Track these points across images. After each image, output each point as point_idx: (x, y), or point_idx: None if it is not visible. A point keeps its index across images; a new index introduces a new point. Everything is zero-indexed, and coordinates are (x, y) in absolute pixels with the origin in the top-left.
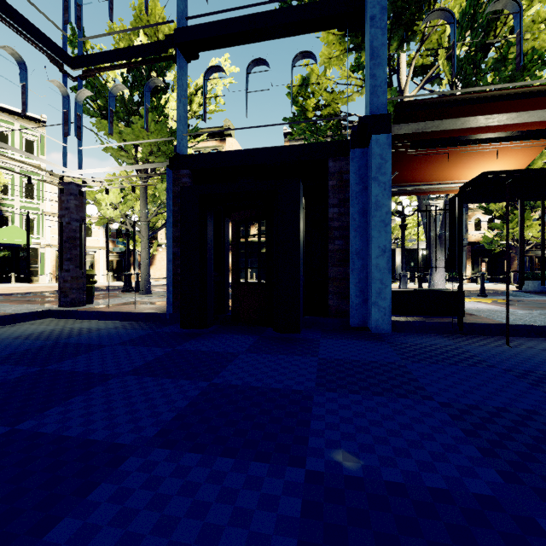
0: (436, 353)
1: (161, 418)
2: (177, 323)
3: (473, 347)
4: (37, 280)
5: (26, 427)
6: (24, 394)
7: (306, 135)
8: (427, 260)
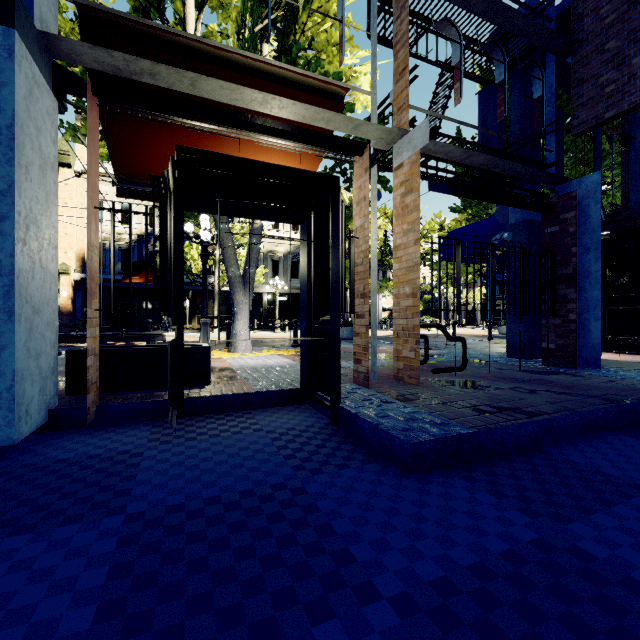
0: (50, 489)
1: None
2: None
3: (166, 448)
4: None
5: None
6: None
7: None
8: (272, 306)
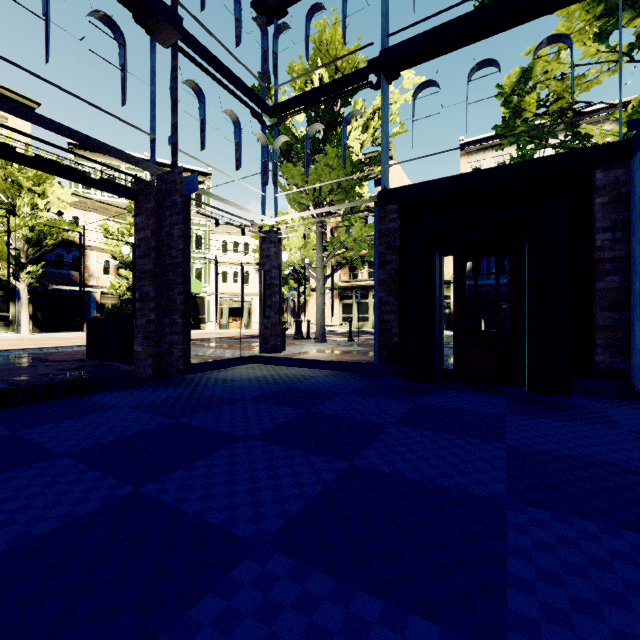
0: None
1: (493, 475)
2: (385, 375)
3: None
4: (205, 326)
5: (361, 464)
6: (321, 433)
7: (520, 142)
8: None
